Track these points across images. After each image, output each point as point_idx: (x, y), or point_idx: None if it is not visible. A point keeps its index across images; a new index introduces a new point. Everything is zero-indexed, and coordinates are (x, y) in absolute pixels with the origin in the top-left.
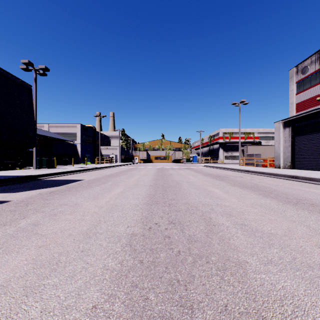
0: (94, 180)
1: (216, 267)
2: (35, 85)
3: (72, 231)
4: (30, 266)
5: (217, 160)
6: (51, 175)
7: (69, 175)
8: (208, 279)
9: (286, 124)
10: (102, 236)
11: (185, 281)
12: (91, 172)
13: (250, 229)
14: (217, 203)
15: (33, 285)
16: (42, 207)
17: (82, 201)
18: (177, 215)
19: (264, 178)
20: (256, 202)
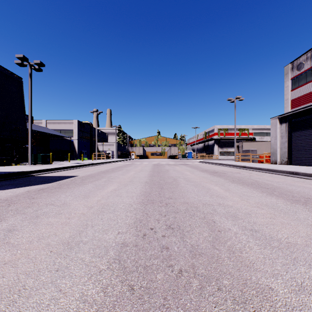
0: (88, 176)
1: (232, 298)
2: (30, 81)
3: (52, 239)
4: None
5: (212, 156)
6: (45, 171)
7: (63, 171)
8: None
9: (282, 120)
10: (86, 246)
11: None
12: (87, 168)
13: (263, 236)
14: (219, 203)
15: None
16: (25, 208)
17: (71, 200)
18: (176, 218)
19: (263, 174)
20: (261, 201)
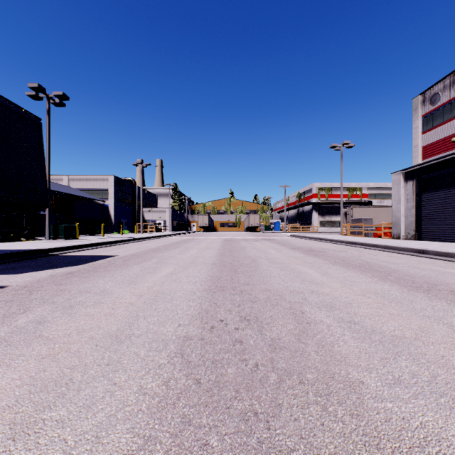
0: (132, 256)
1: (315, 391)
2: (48, 120)
3: (95, 332)
4: (25, 389)
5: (309, 227)
6: (71, 248)
7: (96, 249)
8: (303, 411)
9: (408, 176)
10: (139, 340)
11: (267, 414)
12: (129, 244)
13: (363, 329)
14: (312, 290)
15: (26, 421)
16: (53, 296)
17: (112, 287)
18: (253, 308)
19: (378, 253)
20: (369, 288)
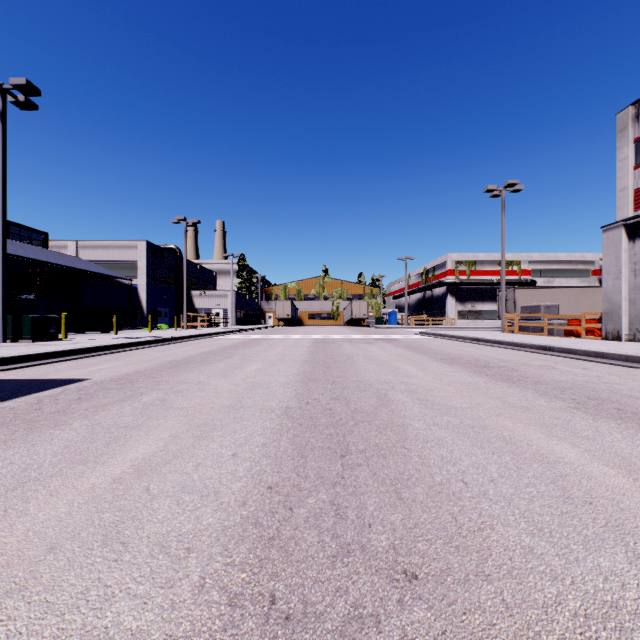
0: (112, 383)
1: None
2: (3, 130)
3: None
4: None
5: (442, 320)
6: (10, 362)
7: (68, 362)
8: None
9: (637, 230)
10: None
11: None
12: (145, 350)
13: None
14: None
15: None
16: None
17: None
18: None
19: (626, 372)
20: None
